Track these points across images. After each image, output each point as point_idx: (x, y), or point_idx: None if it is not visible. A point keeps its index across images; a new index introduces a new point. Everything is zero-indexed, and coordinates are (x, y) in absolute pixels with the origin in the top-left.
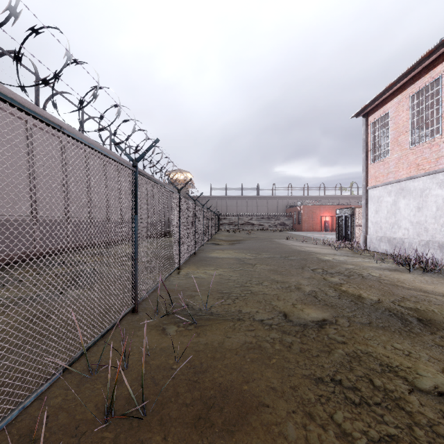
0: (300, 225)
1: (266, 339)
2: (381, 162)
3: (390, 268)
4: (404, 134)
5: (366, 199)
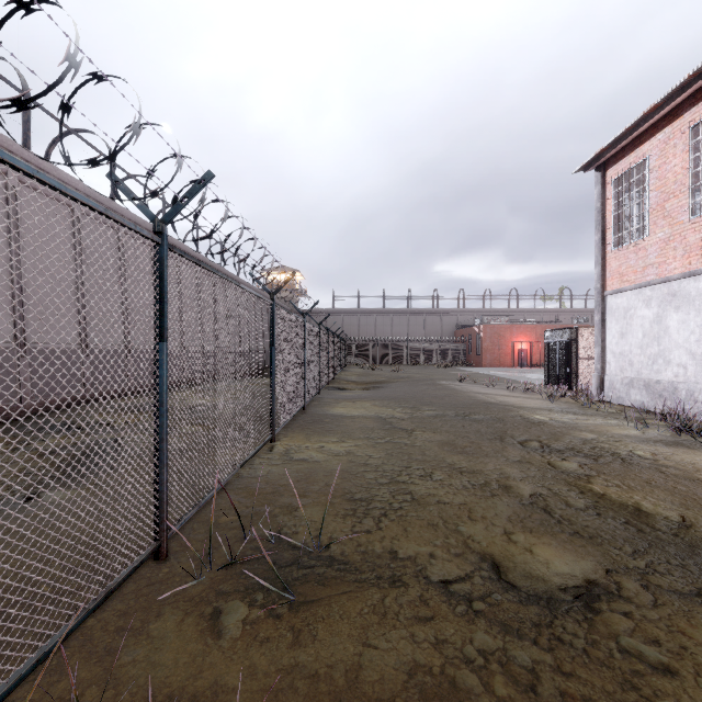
0: (478, 356)
1: (466, 656)
2: (631, 248)
3: (665, 439)
4: (676, 197)
5: (603, 313)
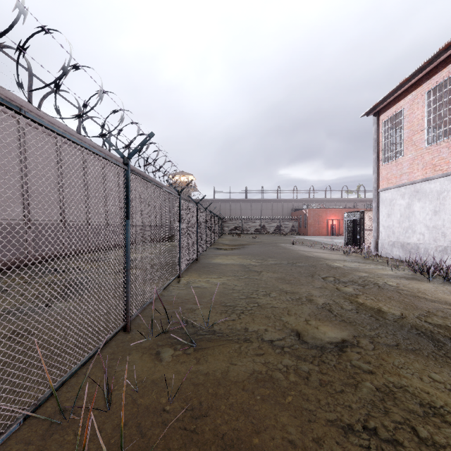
0: (305, 228)
1: (278, 367)
2: (393, 163)
3: (407, 276)
4: (419, 133)
5: (377, 202)
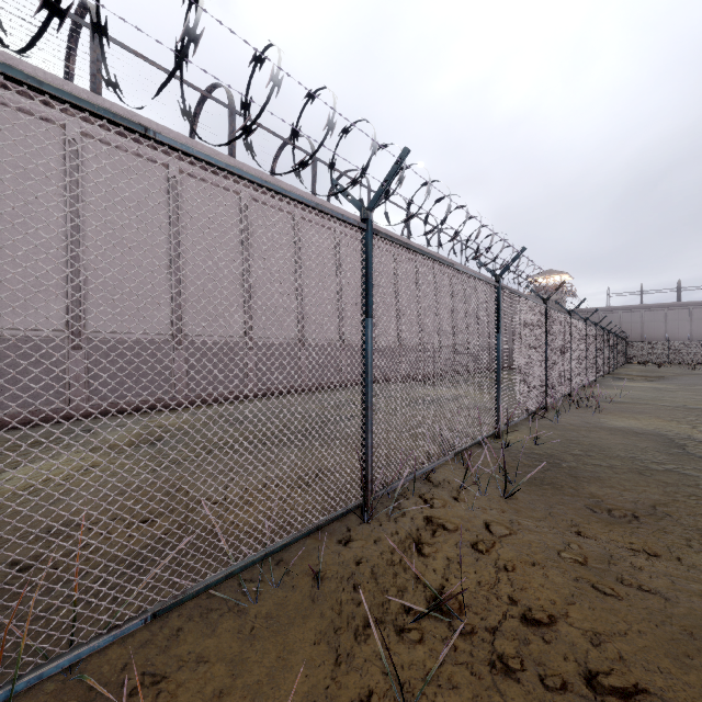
0: None
1: (662, 407)
2: None
3: None
4: None
5: None
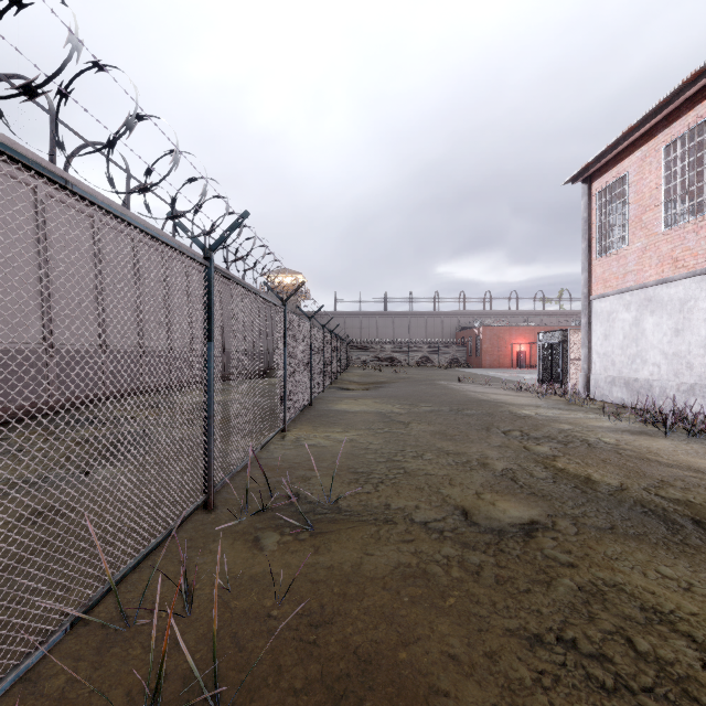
0: (478, 358)
1: (434, 559)
2: (613, 256)
3: (633, 429)
4: (652, 210)
5: (589, 316)
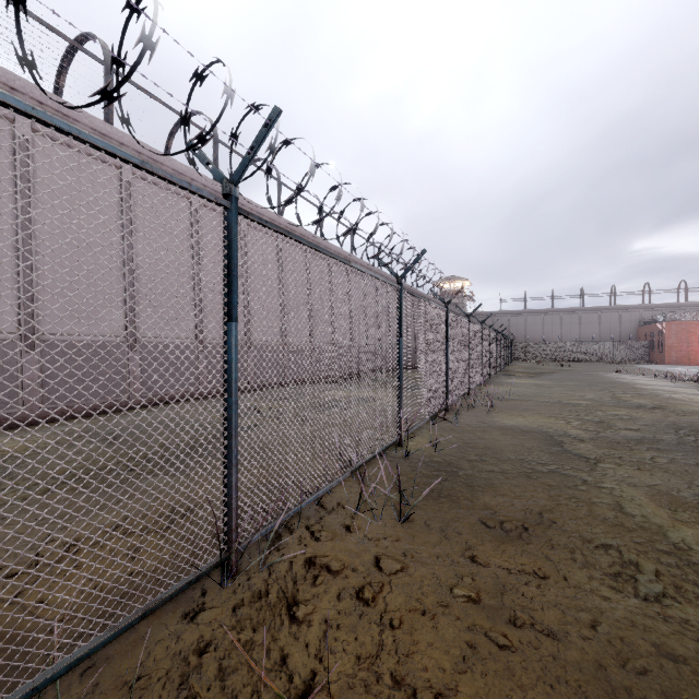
0: (661, 353)
1: (542, 403)
2: None
3: None
4: None
5: None
